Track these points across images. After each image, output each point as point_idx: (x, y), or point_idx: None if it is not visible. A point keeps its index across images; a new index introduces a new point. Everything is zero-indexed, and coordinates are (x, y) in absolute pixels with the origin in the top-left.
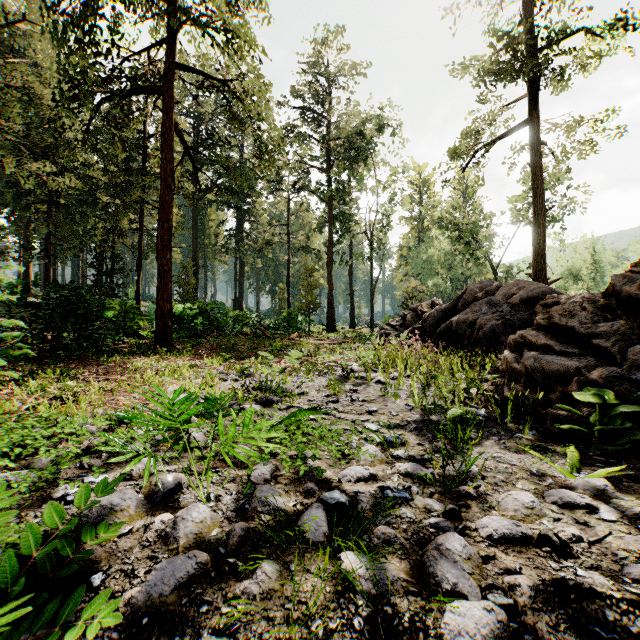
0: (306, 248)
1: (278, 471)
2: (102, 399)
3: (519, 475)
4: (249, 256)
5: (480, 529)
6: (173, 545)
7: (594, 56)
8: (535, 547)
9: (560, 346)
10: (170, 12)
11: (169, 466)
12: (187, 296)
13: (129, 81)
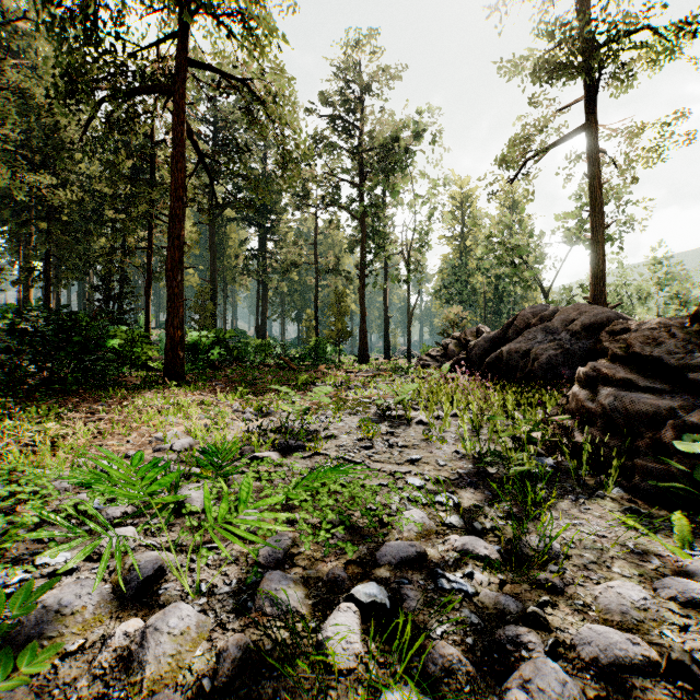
0: (336, 270)
1: (295, 547)
2: (86, 445)
3: (613, 553)
4: (273, 279)
5: (579, 646)
6: (136, 675)
7: (662, 50)
8: (664, 679)
9: (645, 381)
10: (182, 1)
11: (154, 538)
12: (204, 323)
13: (134, 78)
